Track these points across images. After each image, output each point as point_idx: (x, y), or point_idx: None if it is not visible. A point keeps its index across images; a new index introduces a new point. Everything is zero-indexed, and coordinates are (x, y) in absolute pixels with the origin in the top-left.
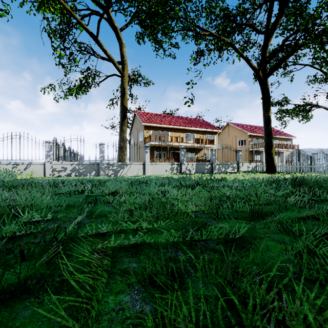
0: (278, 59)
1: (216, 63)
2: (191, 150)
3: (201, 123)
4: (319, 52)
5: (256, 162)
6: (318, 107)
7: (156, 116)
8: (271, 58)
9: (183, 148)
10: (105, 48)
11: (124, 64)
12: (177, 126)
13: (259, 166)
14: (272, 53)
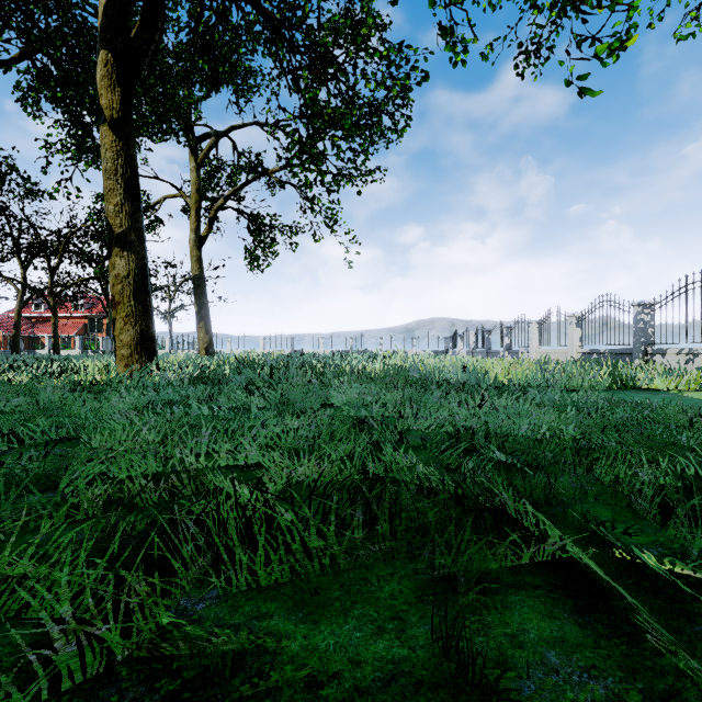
0: None
1: None
2: None
3: None
4: None
5: None
6: None
7: None
8: None
9: None
10: None
11: None
12: None
13: None
14: None
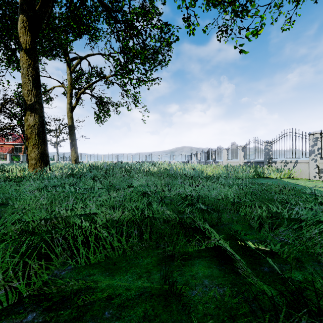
0: None
1: None
2: None
3: None
4: None
5: None
6: None
7: None
8: None
9: None
10: None
11: None
12: None
13: None
14: None
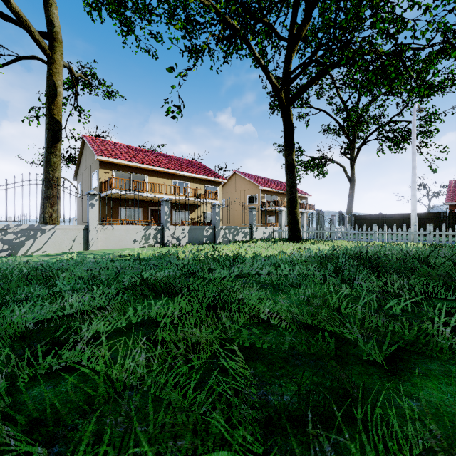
0: (301, 86)
1: (221, 71)
2: (183, 207)
3: (198, 167)
4: (359, 71)
5: (274, 226)
6: (332, 162)
7: (124, 148)
8: (297, 76)
9: (167, 201)
10: None
11: (55, 39)
12: (159, 168)
13: (278, 231)
14: (301, 64)
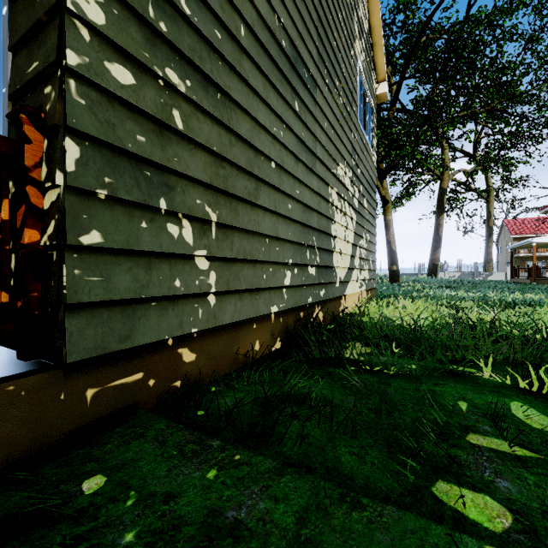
0: None
1: None
2: None
3: None
4: None
5: None
6: None
7: (532, 222)
8: None
9: (544, 262)
10: (472, 188)
11: (490, 192)
12: None
13: None
14: None
